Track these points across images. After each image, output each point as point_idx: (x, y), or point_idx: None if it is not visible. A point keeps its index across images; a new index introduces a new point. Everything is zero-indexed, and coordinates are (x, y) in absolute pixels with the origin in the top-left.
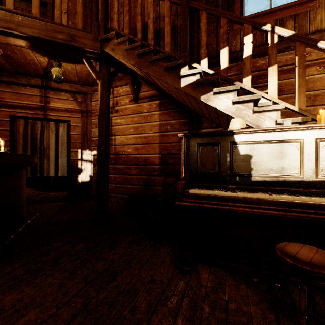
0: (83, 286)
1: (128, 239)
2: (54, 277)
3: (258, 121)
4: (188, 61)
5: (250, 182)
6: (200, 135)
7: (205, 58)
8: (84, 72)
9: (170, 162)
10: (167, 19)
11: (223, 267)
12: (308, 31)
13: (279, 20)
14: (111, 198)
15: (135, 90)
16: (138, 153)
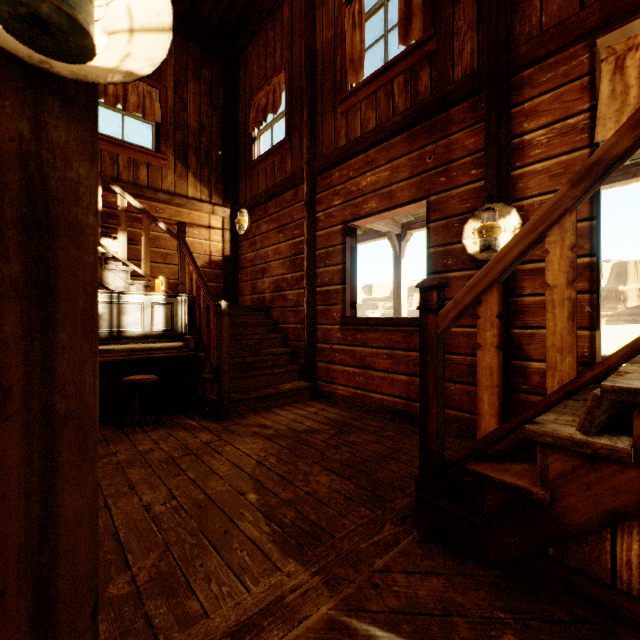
0: None
1: None
2: None
3: (109, 278)
4: None
5: (101, 337)
6: None
7: None
8: None
9: None
10: None
11: None
12: (161, 187)
13: (133, 160)
14: None
15: None
16: None
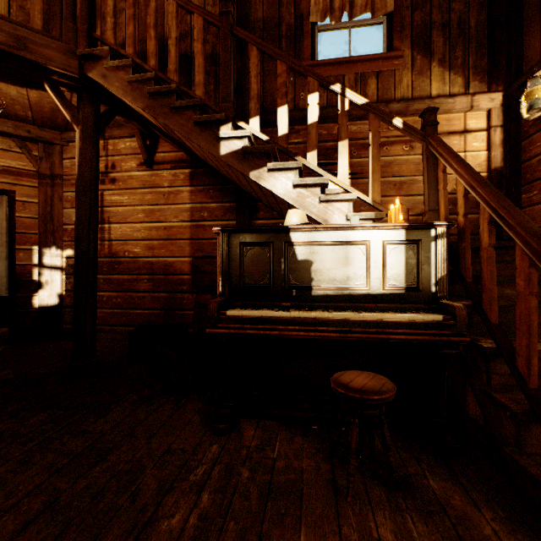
0: (45, 478)
1: (132, 397)
2: None
3: (326, 213)
4: (231, 117)
5: (310, 297)
6: (244, 231)
7: (256, 115)
8: (46, 105)
9: (206, 270)
10: (200, 46)
11: (276, 419)
12: (393, 96)
13: (360, 75)
14: (103, 333)
15: (148, 147)
16: (153, 255)
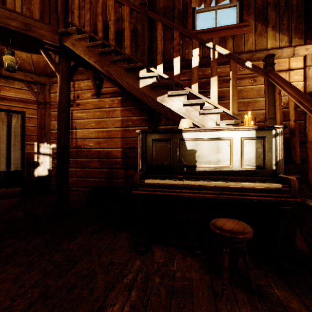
0: (40, 277)
1: (89, 229)
2: (7, 272)
3: (203, 121)
4: (146, 65)
5: (194, 172)
6: (155, 132)
7: (161, 63)
8: (41, 63)
9: (131, 155)
10: (127, 24)
11: (174, 245)
12: (243, 50)
13: (222, 38)
14: (72, 191)
15: (97, 85)
16: (100, 147)
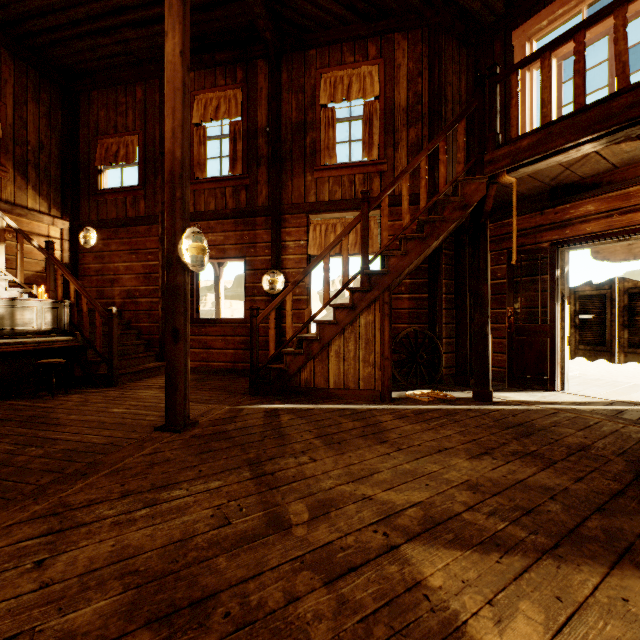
0: None
1: None
2: None
3: None
4: None
5: (5, 334)
6: None
7: None
8: None
9: None
10: None
11: None
12: (1, 196)
13: None
14: None
15: None
16: None
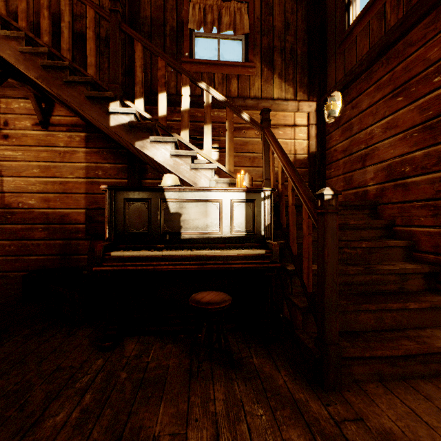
0: None
1: (24, 332)
2: None
3: (195, 178)
4: (119, 96)
5: (179, 240)
6: (128, 190)
7: (141, 98)
8: None
9: (99, 220)
10: (91, 33)
11: (153, 334)
12: (249, 95)
13: (225, 75)
14: None
15: (44, 110)
16: (49, 207)
